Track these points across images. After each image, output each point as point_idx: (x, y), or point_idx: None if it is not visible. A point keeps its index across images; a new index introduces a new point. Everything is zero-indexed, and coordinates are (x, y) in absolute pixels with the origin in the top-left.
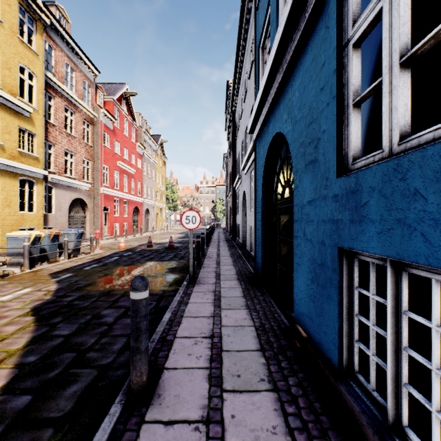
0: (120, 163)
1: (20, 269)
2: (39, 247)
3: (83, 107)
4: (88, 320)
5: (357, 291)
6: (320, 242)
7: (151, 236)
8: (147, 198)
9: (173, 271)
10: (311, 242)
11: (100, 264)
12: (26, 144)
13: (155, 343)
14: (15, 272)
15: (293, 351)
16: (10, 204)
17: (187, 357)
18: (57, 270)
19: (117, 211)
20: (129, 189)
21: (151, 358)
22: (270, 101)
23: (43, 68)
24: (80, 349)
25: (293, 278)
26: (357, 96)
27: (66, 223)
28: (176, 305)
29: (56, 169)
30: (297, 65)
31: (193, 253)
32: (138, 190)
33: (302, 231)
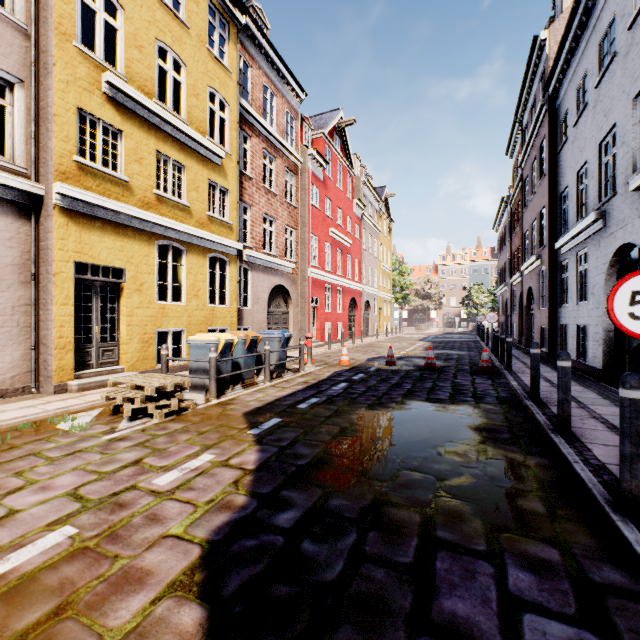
0: (332, 231)
1: (204, 397)
2: (230, 361)
3: (285, 149)
4: None
5: None
6: None
7: (377, 344)
8: (367, 284)
9: (495, 440)
10: None
11: (321, 397)
12: (217, 205)
13: None
14: (197, 402)
15: None
16: (198, 294)
17: None
18: (255, 405)
19: (328, 305)
20: (344, 271)
21: None
22: None
23: (237, 92)
24: None
25: None
26: None
27: (264, 322)
28: None
29: (252, 243)
30: None
31: None
32: (354, 272)
33: None
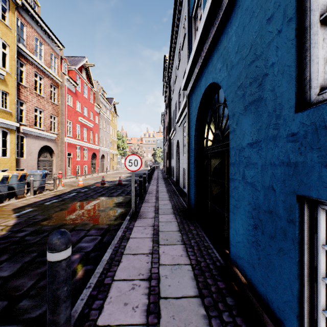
0: (81, 119)
1: None
2: (7, 186)
3: (50, 73)
4: (33, 257)
5: (323, 250)
6: (267, 187)
7: (106, 176)
8: (103, 146)
9: (119, 205)
10: (253, 186)
11: (59, 199)
12: (0, 101)
13: (91, 289)
14: None
15: (232, 296)
16: None
17: (122, 309)
18: (21, 205)
19: (78, 156)
20: (88, 139)
21: (83, 311)
22: (203, 56)
23: (15, 40)
24: (13, 296)
25: (225, 216)
26: (326, 11)
27: (36, 165)
28: (118, 241)
29: (27, 122)
30: (234, 10)
31: (136, 192)
32: (95, 140)
33: (241, 174)
